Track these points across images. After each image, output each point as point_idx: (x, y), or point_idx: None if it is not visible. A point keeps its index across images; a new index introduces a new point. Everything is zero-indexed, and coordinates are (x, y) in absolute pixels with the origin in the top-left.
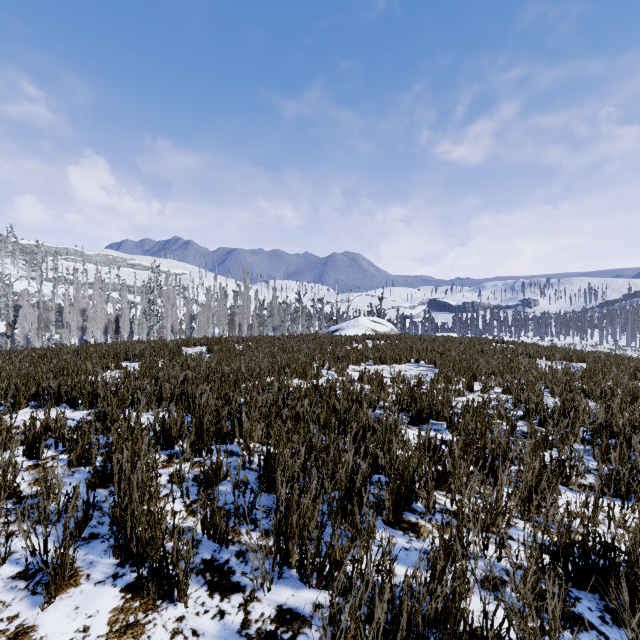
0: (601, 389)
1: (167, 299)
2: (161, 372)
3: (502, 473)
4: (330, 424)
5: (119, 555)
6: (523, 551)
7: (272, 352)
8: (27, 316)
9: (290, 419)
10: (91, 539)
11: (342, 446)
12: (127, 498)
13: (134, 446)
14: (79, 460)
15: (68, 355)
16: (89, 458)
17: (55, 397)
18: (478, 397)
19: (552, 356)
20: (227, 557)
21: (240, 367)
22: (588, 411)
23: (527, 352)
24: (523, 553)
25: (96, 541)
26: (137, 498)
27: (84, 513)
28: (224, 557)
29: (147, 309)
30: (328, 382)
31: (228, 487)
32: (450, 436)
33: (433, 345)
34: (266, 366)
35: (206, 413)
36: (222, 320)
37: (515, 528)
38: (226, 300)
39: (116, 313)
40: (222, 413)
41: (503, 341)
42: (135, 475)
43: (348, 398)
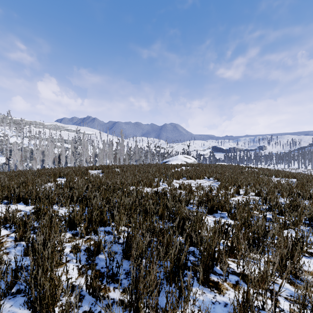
0: (309, 194)
1: (83, 146)
2: (75, 184)
3: (265, 247)
4: (164, 217)
5: (31, 308)
6: (287, 304)
7: (134, 173)
8: (15, 154)
9: (142, 212)
10: (16, 294)
11: (171, 231)
12: (35, 272)
13: (50, 231)
14: (21, 237)
15: (28, 175)
16: (26, 236)
17: (16, 198)
18: (242, 198)
19: (278, 175)
20: (99, 309)
21: (117, 181)
22: (305, 207)
23: (264, 173)
24: (287, 306)
25: (19, 295)
26: (40, 274)
27: (13, 277)
28: (97, 309)
29: (74, 151)
30: (163, 190)
31: (104, 256)
32: (230, 221)
33: (216, 169)
34: (130, 181)
35: (95, 209)
36: (110, 156)
37: (278, 285)
38: (112, 146)
39: (59, 153)
40: (104, 208)
41: (251, 167)
42: (46, 252)
43: (173, 199)
